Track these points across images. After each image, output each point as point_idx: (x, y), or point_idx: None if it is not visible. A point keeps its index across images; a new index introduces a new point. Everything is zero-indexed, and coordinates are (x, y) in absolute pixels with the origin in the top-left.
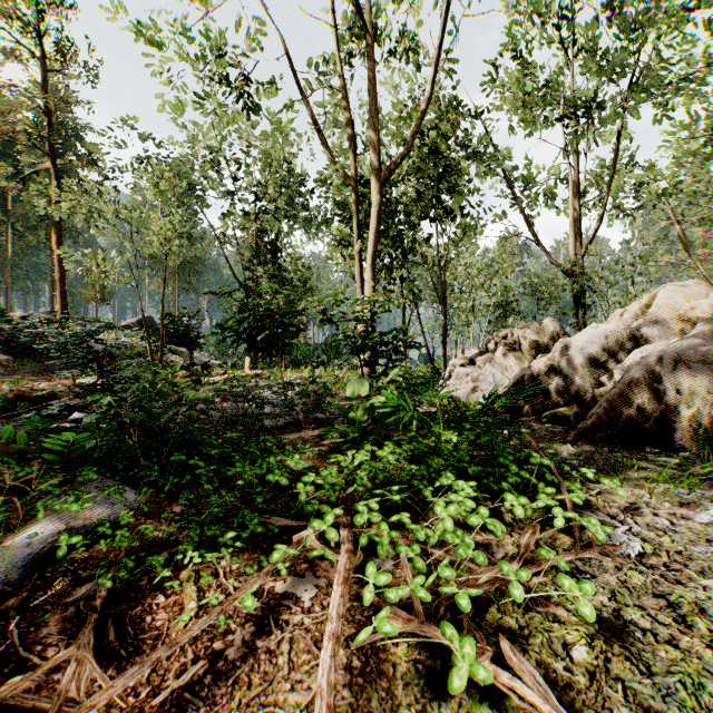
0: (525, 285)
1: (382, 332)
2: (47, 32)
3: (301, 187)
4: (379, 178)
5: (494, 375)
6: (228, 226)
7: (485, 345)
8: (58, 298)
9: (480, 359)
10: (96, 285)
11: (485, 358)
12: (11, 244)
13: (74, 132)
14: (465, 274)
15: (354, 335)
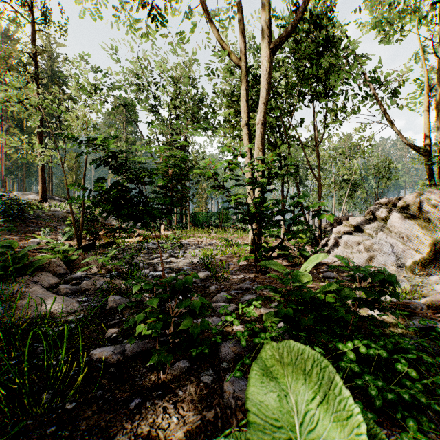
0: (369, 167)
1: (276, 199)
2: (35, 6)
3: (201, 102)
4: (268, 46)
5: (392, 245)
6: (153, 132)
7: (372, 213)
8: (40, 182)
9: (370, 227)
10: (73, 175)
11: (375, 226)
12: (25, 151)
13: (61, 79)
14: (328, 157)
15: (245, 203)
